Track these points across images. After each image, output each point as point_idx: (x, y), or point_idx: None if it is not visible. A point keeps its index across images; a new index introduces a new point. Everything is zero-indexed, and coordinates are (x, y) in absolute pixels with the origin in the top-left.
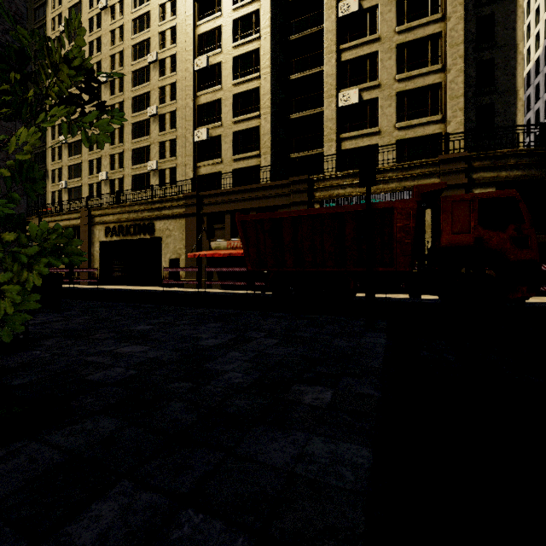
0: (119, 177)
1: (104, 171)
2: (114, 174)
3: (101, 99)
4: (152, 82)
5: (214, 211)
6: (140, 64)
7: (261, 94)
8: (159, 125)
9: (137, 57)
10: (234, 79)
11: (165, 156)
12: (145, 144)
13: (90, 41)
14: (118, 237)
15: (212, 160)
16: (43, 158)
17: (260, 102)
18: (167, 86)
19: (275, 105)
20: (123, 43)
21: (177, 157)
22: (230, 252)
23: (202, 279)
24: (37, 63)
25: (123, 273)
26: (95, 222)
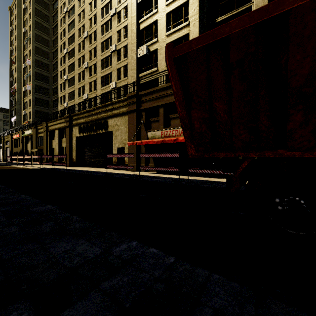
0: (94, 96)
1: (86, 93)
2: (91, 94)
3: (84, 48)
4: (112, 29)
5: (150, 106)
6: (105, 19)
7: (190, 4)
8: (116, 57)
9: (104, 15)
10: (167, 1)
11: (120, 78)
12: (108, 72)
13: (79, 13)
14: (86, 133)
15: (150, 70)
16: (56, 90)
17: (189, 13)
18: (122, 29)
19: (202, 13)
20: (96, 8)
21: (128, 77)
22: (163, 139)
23: (141, 163)
24: (53, 35)
25: (90, 158)
26: (73, 123)
